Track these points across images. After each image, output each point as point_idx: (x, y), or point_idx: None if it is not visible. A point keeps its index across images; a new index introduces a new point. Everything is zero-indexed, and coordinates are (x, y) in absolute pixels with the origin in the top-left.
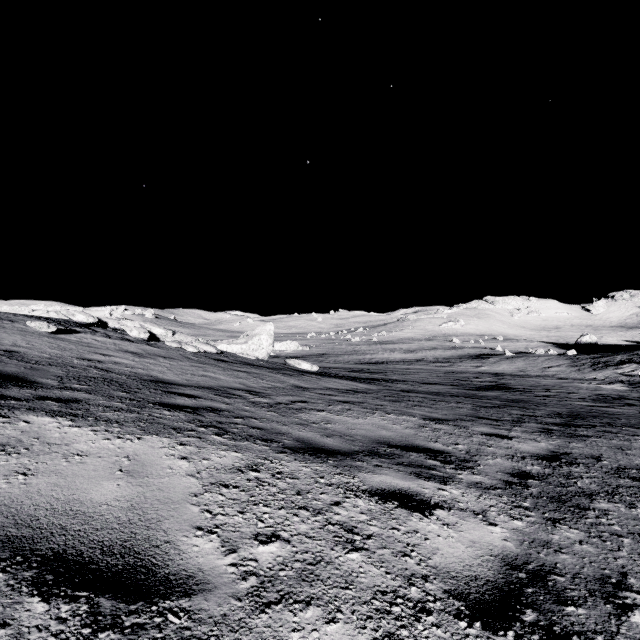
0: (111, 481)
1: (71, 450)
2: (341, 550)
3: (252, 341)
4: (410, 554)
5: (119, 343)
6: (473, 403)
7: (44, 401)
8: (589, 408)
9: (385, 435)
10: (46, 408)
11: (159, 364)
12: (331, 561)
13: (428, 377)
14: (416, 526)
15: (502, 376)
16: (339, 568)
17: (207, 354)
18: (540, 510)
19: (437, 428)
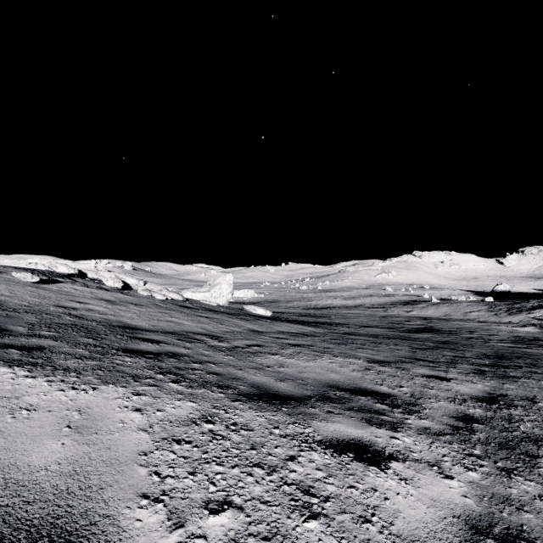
0: (56, 440)
1: (20, 404)
2: (298, 518)
3: (214, 290)
4: (371, 519)
5: (95, 292)
6: (409, 345)
7: (7, 349)
8: (511, 349)
9: (334, 378)
10: (6, 357)
11: (129, 311)
12: (288, 533)
13: (366, 321)
14: (374, 483)
15: (430, 320)
16: (296, 542)
17: (174, 301)
18: (491, 458)
19: (381, 370)
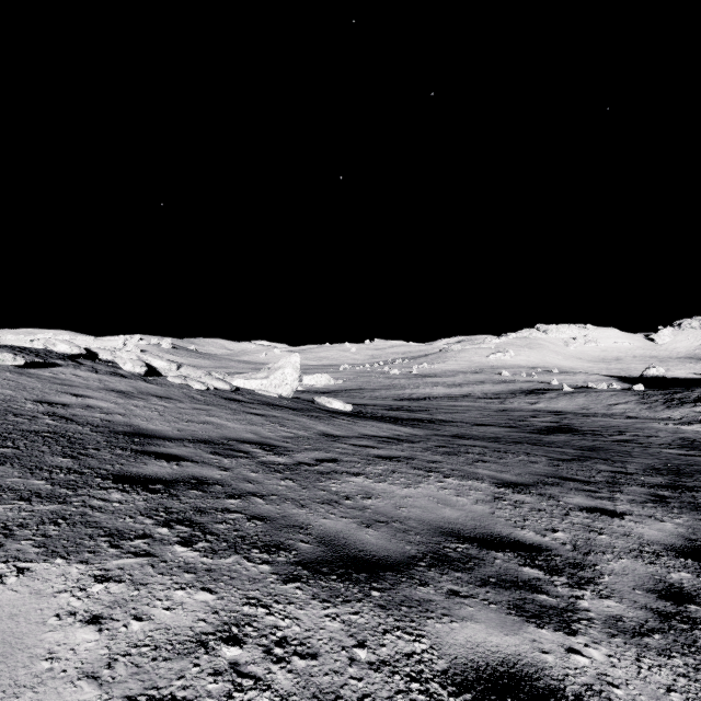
0: None
1: None
2: None
3: (274, 375)
4: None
5: (106, 379)
6: (546, 454)
7: None
8: (684, 458)
9: (450, 517)
10: None
11: (149, 407)
12: None
13: (479, 416)
14: None
15: (563, 415)
16: None
17: (218, 392)
18: None
19: (518, 501)
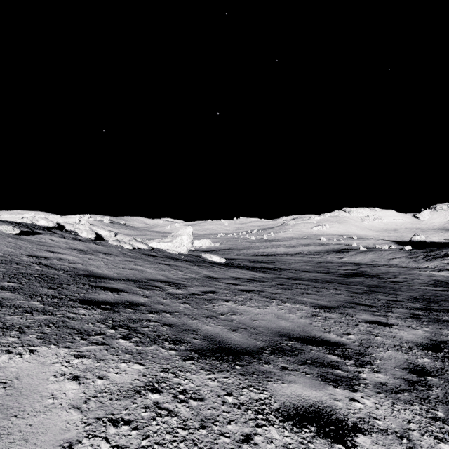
0: None
1: None
2: None
3: (176, 240)
4: None
5: (70, 242)
6: (347, 289)
7: None
8: (434, 292)
9: (284, 326)
10: None
11: (98, 259)
12: None
13: (306, 266)
14: None
15: (359, 265)
16: None
17: (140, 250)
18: None
19: (327, 316)
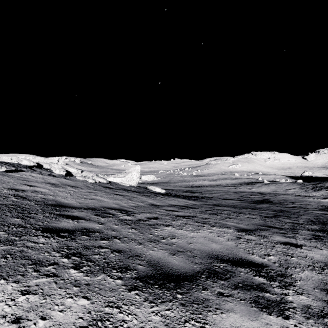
0: None
1: None
2: None
3: (128, 176)
4: None
5: (46, 177)
6: (259, 214)
7: None
8: (325, 216)
9: (215, 248)
10: None
11: (66, 191)
12: None
13: (225, 195)
14: None
15: (265, 194)
16: None
17: (100, 184)
18: None
19: (248, 239)
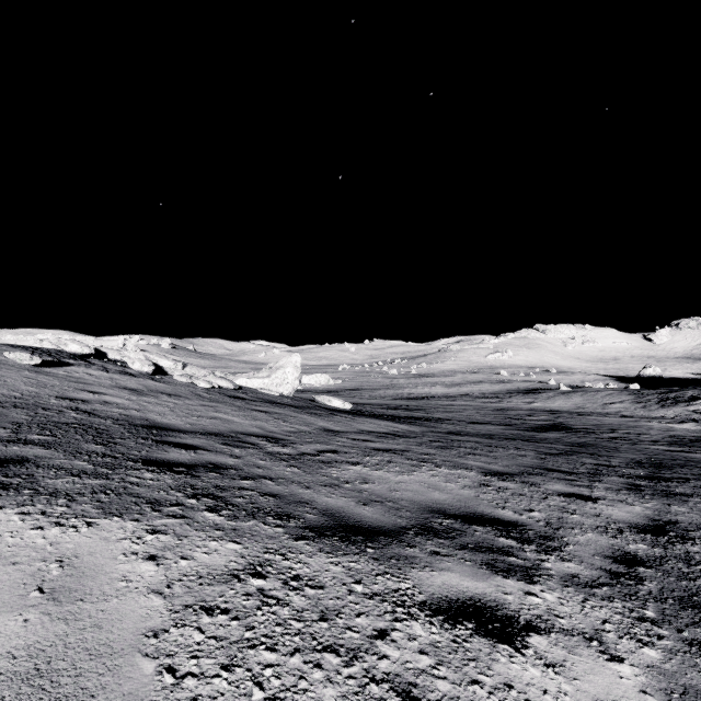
0: (15, 613)
1: None
2: None
3: (276, 375)
4: None
5: (117, 378)
6: (535, 449)
7: None
8: (669, 454)
9: (438, 499)
10: None
11: (160, 403)
12: None
13: (475, 415)
14: (507, 674)
15: (559, 414)
16: None
17: (222, 390)
18: (673, 624)
19: (502, 487)
